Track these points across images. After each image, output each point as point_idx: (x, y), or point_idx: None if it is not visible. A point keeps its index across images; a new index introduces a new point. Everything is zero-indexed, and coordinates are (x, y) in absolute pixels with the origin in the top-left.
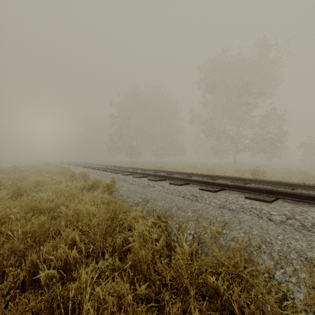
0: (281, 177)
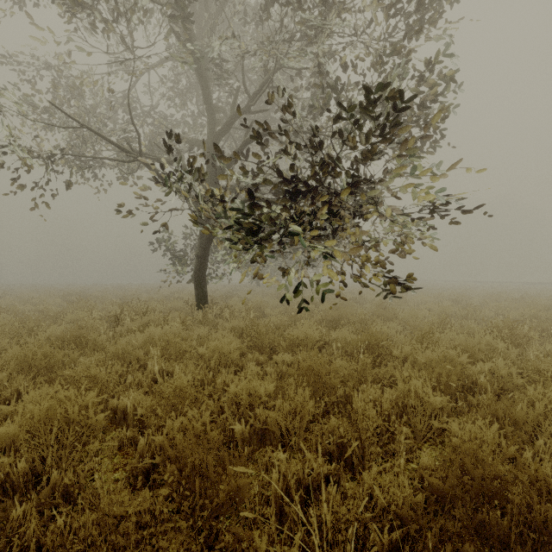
0: None
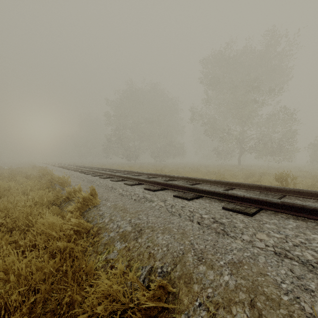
0: (311, 184)
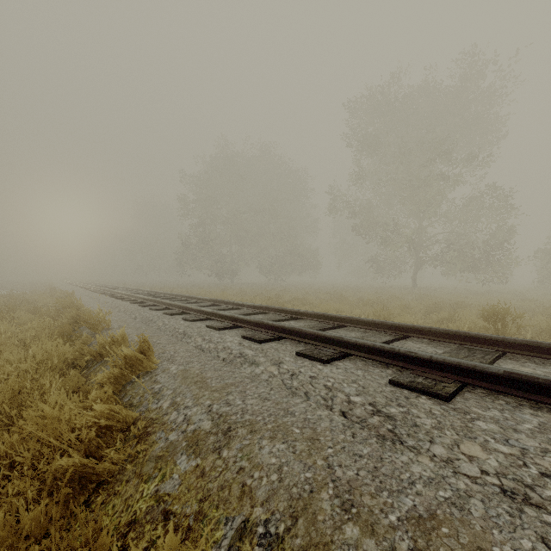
0: (546, 325)
